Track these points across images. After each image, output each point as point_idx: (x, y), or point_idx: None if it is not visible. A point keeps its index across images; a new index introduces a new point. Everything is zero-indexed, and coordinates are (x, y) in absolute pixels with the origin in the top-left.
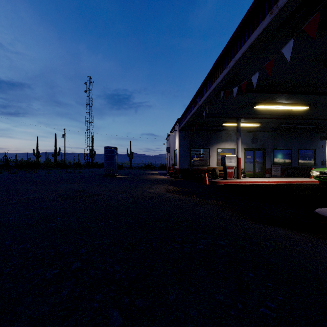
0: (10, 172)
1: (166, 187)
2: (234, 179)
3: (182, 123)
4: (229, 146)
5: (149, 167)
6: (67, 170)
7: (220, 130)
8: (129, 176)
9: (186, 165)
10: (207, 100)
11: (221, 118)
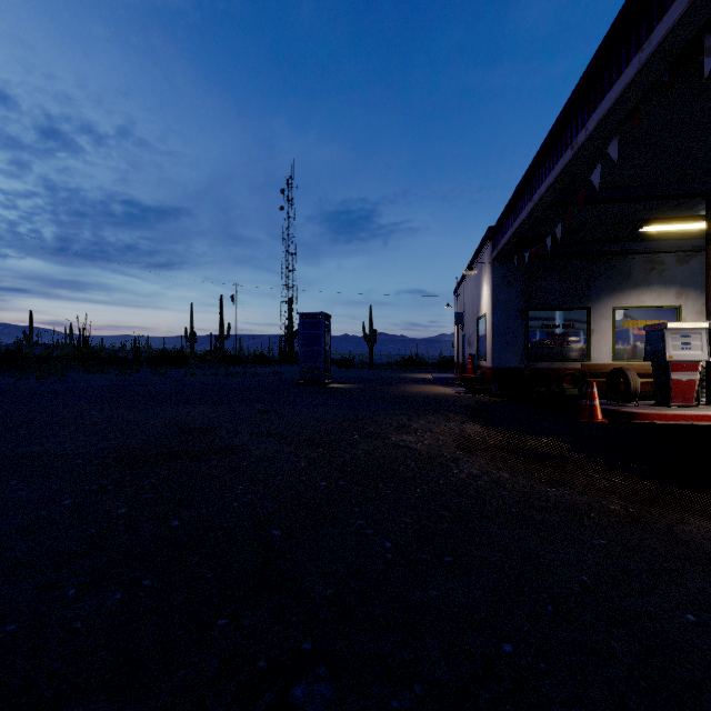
0: (121, 373)
1: (456, 429)
2: (697, 404)
3: (504, 236)
4: (655, 301)
5: (412, 363)
6: (238, 369)
7: (627, 250)
8: (357, 386)
9: (513, 359)
10: (616, 114)
11: (640, 205)
